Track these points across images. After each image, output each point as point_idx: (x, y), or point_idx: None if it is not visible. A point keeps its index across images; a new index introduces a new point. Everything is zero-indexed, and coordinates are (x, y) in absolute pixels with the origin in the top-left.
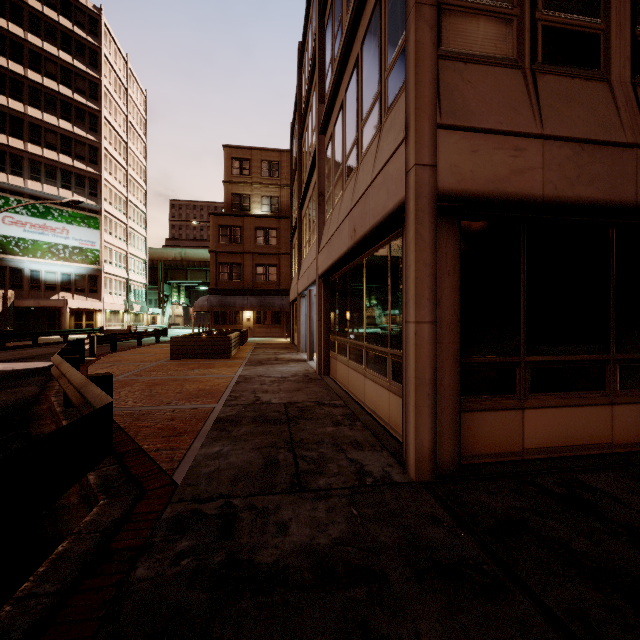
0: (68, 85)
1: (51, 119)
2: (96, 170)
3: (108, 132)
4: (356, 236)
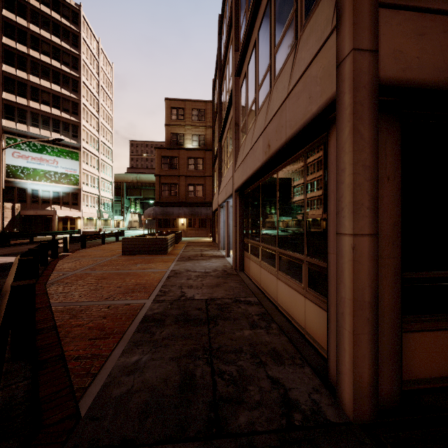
0: (57, 59)
1: (46, 83)
2: (77, 119)
3: (85, 92)
4: (270, 150)
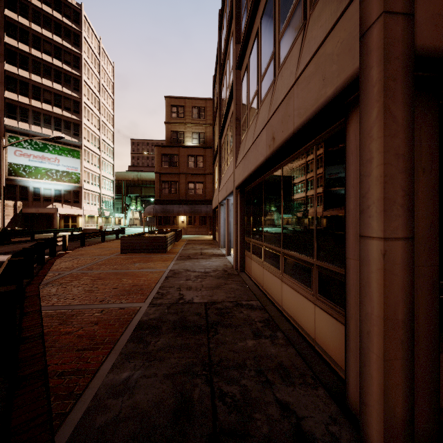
0: (59, 59)
1: (47, 82)
2: (78, 117)
3: (86, 91)
4: (275, 143)
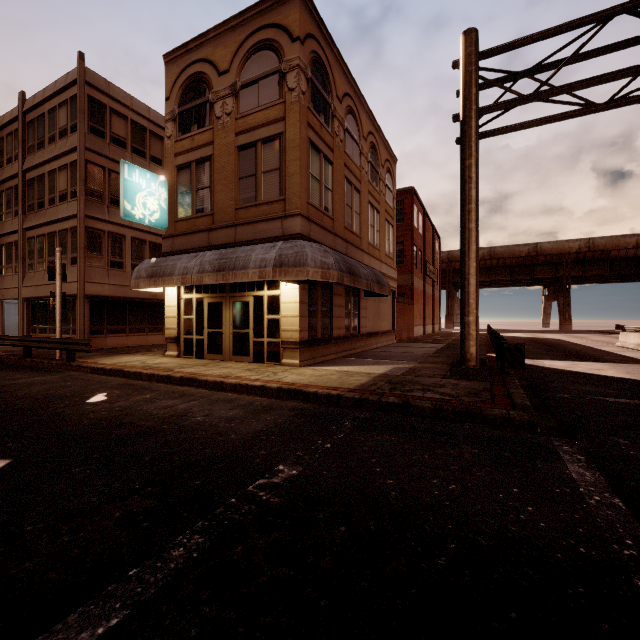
0: None
1: None
2: None
3: None
4: None
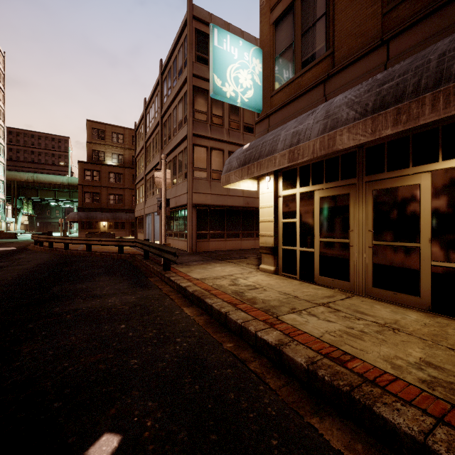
0: None
1: None
2: None
3: None
4: (177, 205)
